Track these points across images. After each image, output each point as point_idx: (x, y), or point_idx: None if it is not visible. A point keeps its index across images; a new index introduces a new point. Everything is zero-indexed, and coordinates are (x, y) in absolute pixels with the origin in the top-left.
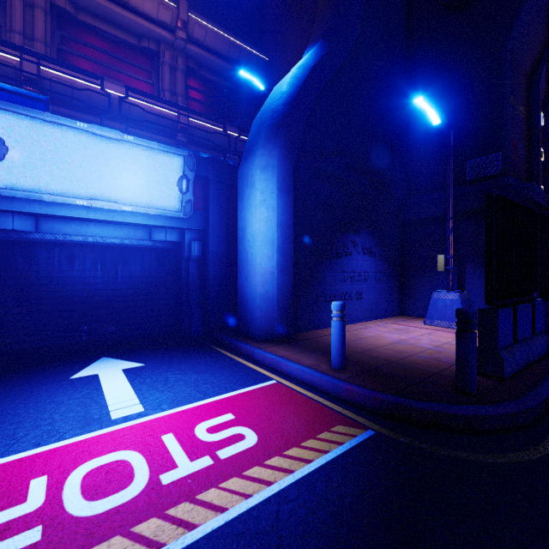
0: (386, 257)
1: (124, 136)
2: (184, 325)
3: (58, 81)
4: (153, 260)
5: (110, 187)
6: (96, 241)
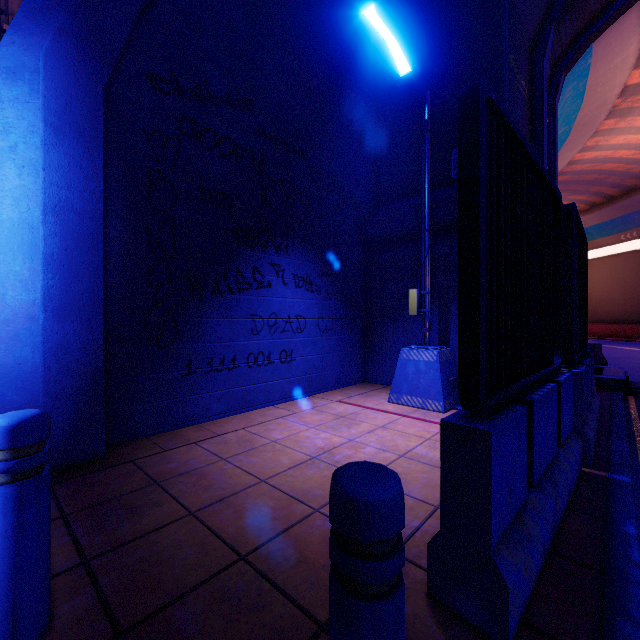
0: (339, 294)
1: None
2: None
3: None
4: None
5: None
6: None
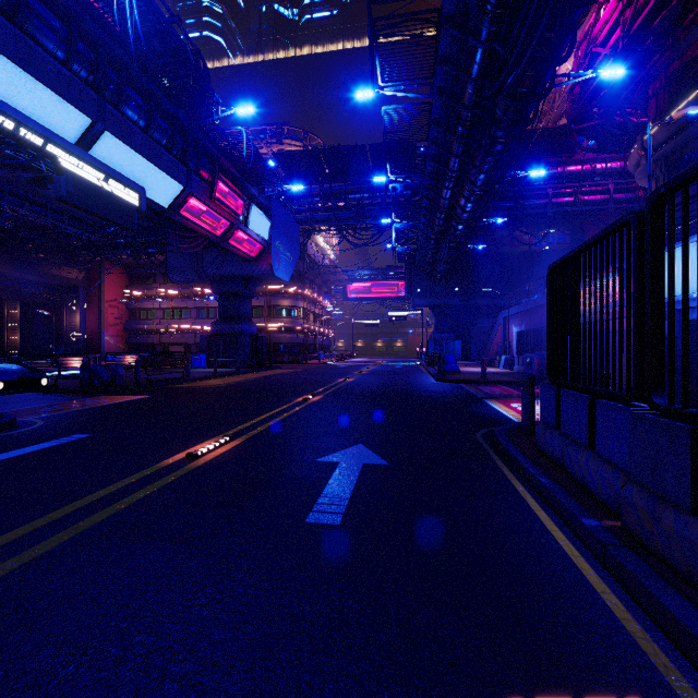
0: None
1: None
2: None
3: None
4: None
5: None
6: None
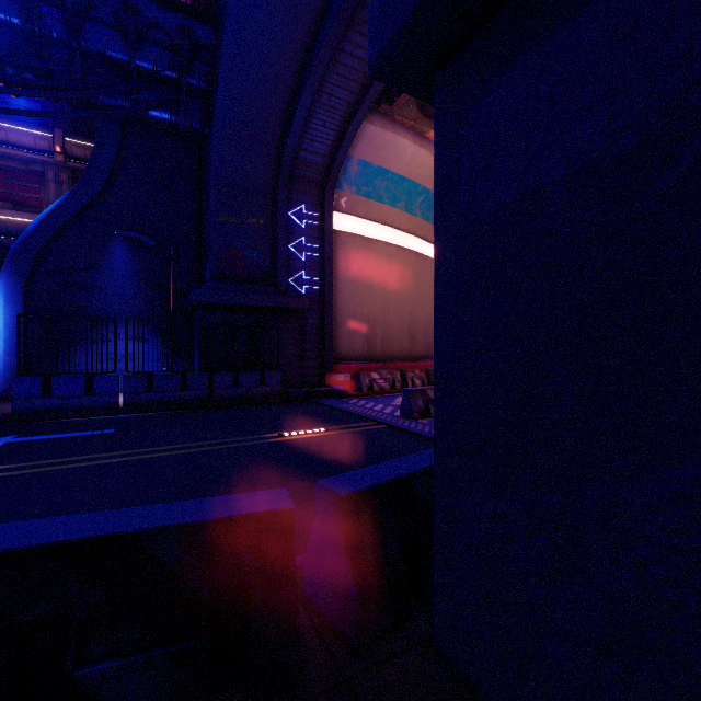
0: (164, 342)
1: None
2: None
3: None
4: None
5: None
6: None
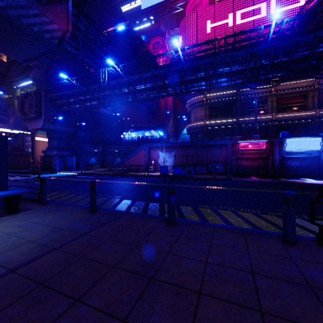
0: None
1: (307, 137)
2: (320, 175)
3: (279, 117)
4: (311, 160)
5: (303, 147)
6: (298, 157)
